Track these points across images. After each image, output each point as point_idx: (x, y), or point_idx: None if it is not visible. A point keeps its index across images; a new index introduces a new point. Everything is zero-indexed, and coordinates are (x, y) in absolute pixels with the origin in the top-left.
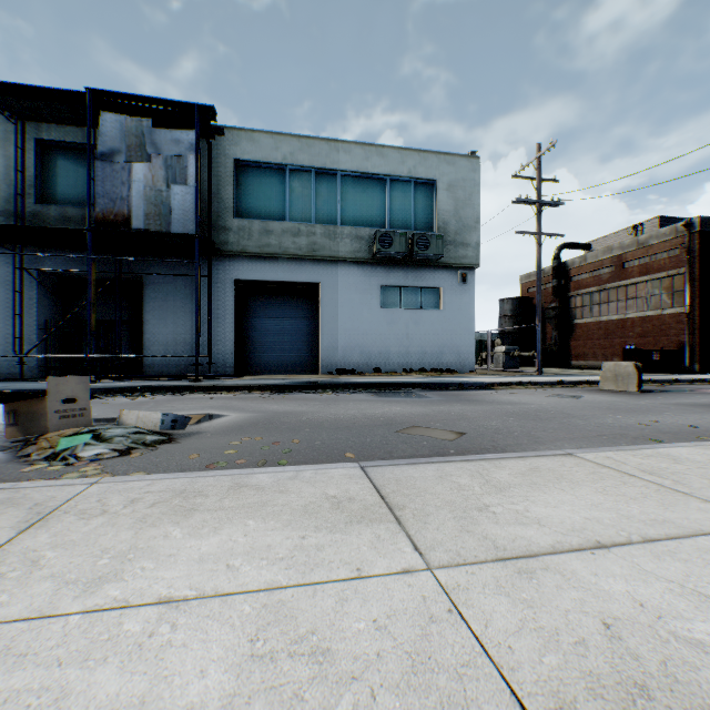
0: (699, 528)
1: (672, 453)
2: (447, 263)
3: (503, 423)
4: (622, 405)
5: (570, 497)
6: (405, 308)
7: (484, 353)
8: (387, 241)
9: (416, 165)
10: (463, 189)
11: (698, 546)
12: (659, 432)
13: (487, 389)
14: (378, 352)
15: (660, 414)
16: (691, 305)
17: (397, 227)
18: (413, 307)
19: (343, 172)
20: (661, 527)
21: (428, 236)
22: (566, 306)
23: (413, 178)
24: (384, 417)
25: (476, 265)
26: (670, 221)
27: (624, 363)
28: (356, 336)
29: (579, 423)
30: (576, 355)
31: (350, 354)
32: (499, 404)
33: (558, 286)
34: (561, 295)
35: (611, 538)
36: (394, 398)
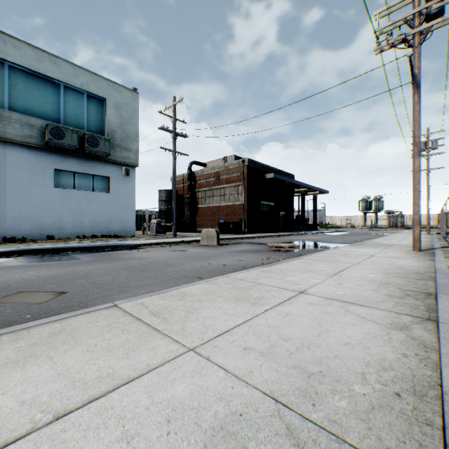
0: (130, 375)
1: (188, 290)
2: (115, 160)
3: (115, 276)
4: (204, 254)
5: (47, 367)
6: (79, 189)
7: (145, 223)
8: (60, 134)
9: (89, 82)
10: (127, 111)
11: (104, 405)
12: (207, 271)
13: (134, 249)
14: (53, 223)
15: (217, 258)
16: (245, 201)
17: (71, 125)
18: (86, 189)
19: (12, 64)
20: (96, 386)
21: (98, 138)
22: (194, 197)
23: (86, 91)
24: (0, 285)
25: (136, 165)
26: (239, 158)
27: (211, 230)
28: (28, 209)
29: (169, 270)
30: (199, 225)
31: (20, 224)
32: (130, 260)
33: (190, 185)
34: (192, 190)
35: (13, 433)
36: (42, 263)
